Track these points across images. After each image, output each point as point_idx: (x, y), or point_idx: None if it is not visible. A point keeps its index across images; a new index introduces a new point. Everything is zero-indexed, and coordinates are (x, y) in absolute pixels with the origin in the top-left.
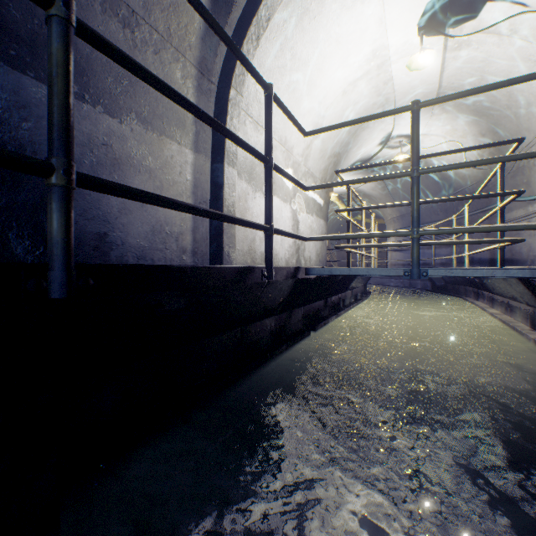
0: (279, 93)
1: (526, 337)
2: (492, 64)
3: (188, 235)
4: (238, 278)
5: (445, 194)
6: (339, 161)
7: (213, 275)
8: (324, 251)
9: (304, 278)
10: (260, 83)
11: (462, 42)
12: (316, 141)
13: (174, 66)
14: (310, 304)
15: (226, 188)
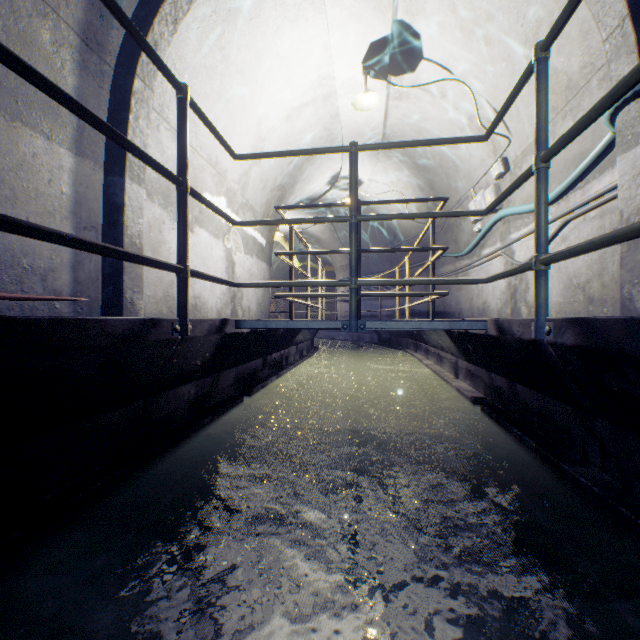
0: (207, 100)
1: (450, 385)
2: (427, 122)
3: (65, 273)
4: (134, 334)
5: (390, 245)
6: (284, 196)
7: (91, 330)
8: (267, 300)
9: (234, 333)
10: (169, 80)
11: (403, 93)
12: (256, 168)
13: (38, 22)
14: (245, 364)
15: (129, 212)
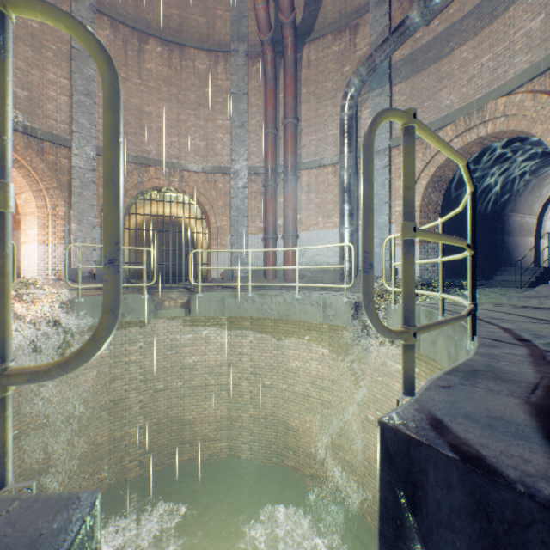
0: None
1: None
2: None
3: (528, 260)
4: None
5: None
6: None
7: None
8: None
9: None
10: None
11: None
12: None
13: (527, 219)
14: None
15: (540, 246)
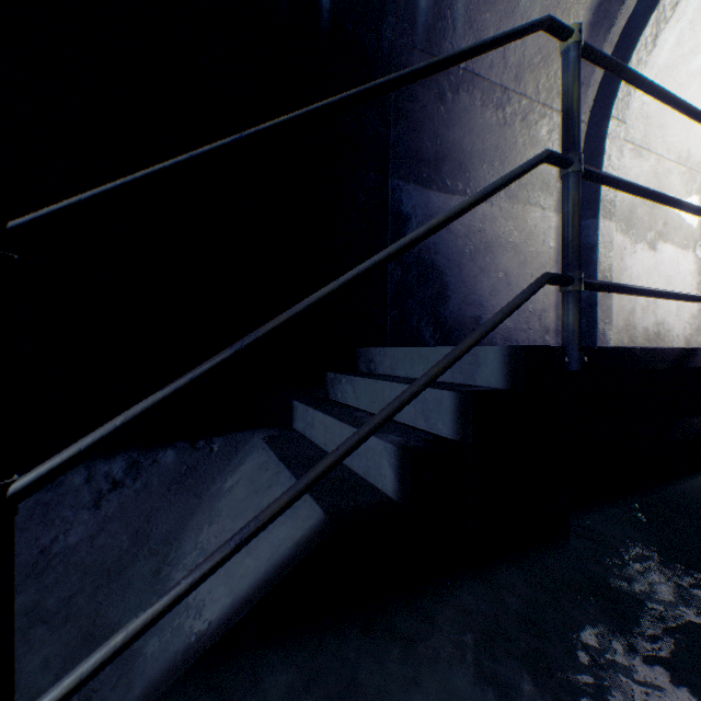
0: (679, 91)
1: None
2: None
3: (550, 312)
4: (678, 361)
5: None
6: None
7: (655, 357)
8: None
9: None
10: None
11: None
12: None
13: (539, 124)
14: None
15: (600, 249)
